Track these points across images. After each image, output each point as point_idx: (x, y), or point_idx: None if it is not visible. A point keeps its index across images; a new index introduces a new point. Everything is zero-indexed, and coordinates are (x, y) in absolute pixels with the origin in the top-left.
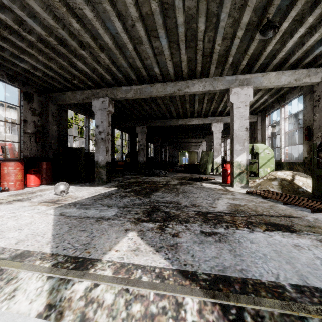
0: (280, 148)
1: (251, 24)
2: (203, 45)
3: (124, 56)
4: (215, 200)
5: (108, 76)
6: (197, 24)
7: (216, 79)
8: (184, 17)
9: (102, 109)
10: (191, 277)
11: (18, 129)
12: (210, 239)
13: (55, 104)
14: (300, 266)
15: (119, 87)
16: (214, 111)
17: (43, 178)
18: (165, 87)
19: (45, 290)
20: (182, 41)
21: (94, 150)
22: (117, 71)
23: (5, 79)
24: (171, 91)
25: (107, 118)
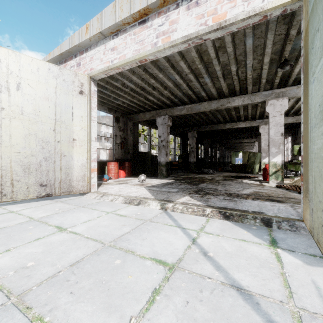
0: None
1: (274, 59)
2: (238, 76)
3: (180, 89)
4: (244, 189)
5: (168, 101)
6: (230, 68)
7: (253, 95)
8: (220, 66)
9: (163, 124)
10: (211, 206)
11: (112, 141)
12: (226, 201)
13: (131, 122)
14: (264, 209)
15: (175, 107)
16: (261, 114)
17: (126, 173)
18: (210, 104)
19: (159, 205)
20: (220, 77)
21: (154, 153)
22: (175, 98)
23: (107, 111)
24: (215, 107)
25: (167, 130)
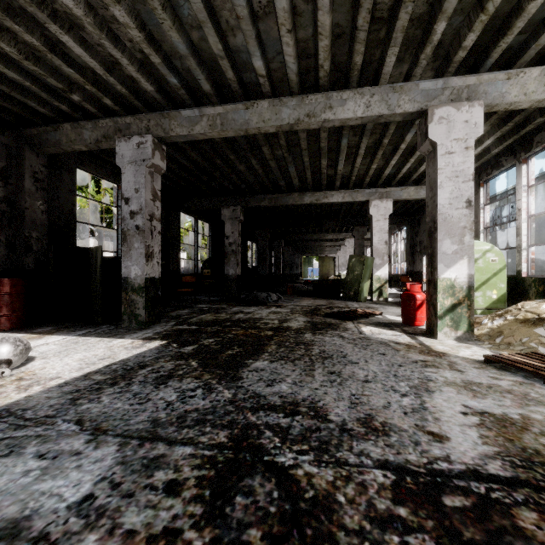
0: (518, 248)
1: None
2: None
3: (176, 19)
4: (422, 394)
5: (148, 82)
6: None
7: (397, 88)
8: None
9: (139, 161)
10: None
11: None
12: None
13: (41, 155)
14: None
15: (175, 112)
16: (374, 176)
17: (1, 317)
18: (279, 109)
19: None
20: None
21: None
22: (166, 67)
23: None
24: (291, 120)
25: (151, 182)
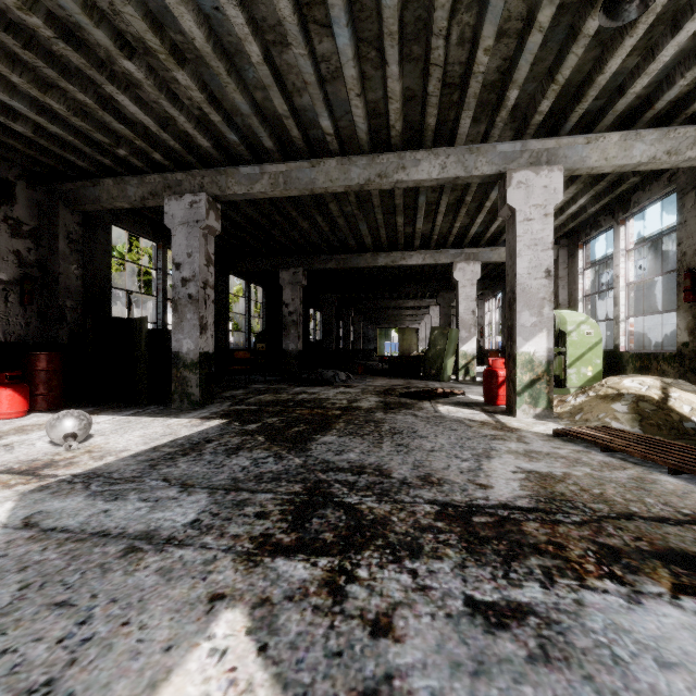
0: (616, 320)
1: None
2: (446, 51)
3: (241, 81)
4: (481, 460)
5: (204, 139)
6: None
7: (473, 150)
8: None
9: (191, 223)
10: None
11: None
12: (507, 648)
13: (76, 212)
14: None
15: (233, 169)
16: (459, 235)
17: (37, 396)
18: (348, 168)
19: None
20: (391, 36)
21: None
22: (226, 125)
23: None
24: (361, 180)
25: (205, 245)
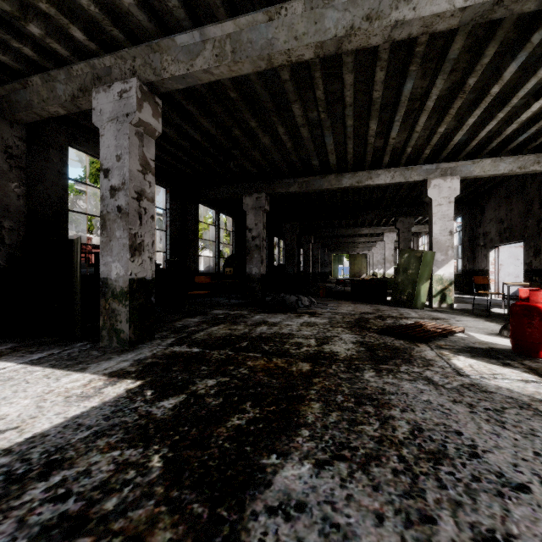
0: None
1: None
2: None
3: None
4: None
5: None
6: None
7: None
8: None
9: (121, 117)
10: None
11: None
12: None
13: (16, 125)
14: None
15: (167, 40)
16: (436, 147)
17: None
18: (320, 14)
19: None
20: None
21: None
22: None
23: None
24: (340, 29)
25: (139, 147)
